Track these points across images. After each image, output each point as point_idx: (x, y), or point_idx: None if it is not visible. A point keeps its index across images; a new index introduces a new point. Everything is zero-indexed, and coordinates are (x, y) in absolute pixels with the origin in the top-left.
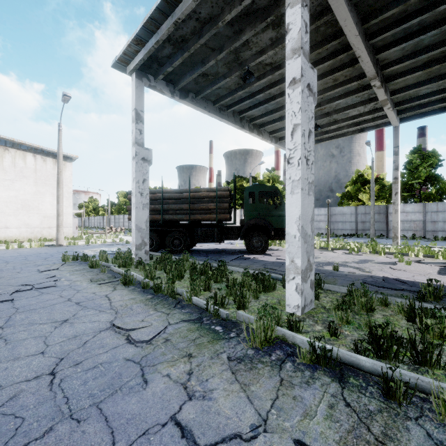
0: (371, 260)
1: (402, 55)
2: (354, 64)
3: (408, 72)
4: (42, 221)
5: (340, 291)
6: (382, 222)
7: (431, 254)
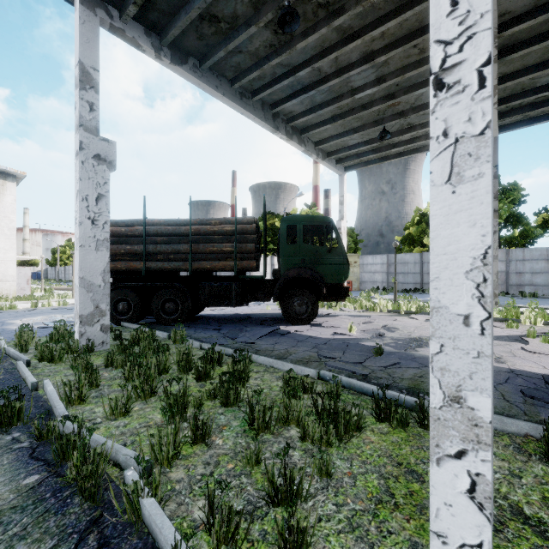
0: None
1: (534, 5)
2: None
3: (534, 39)
4: None
5: (504, 429)
6: None
7: (548, 320)
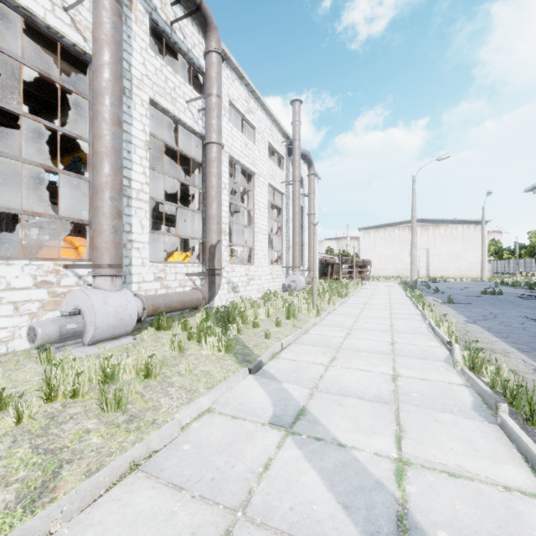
0: None
1: None
2: None
3: None
4: (466, 267)
5: None
6: None
7: None
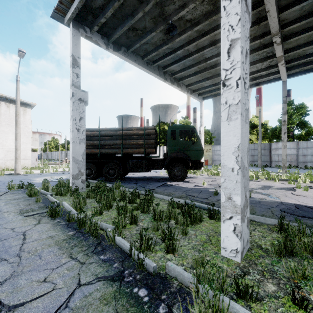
0: (271, 186)
1: (299, 15)
2: (260, 22)
3: (301, 31)
4: (5, 155)
5: (265, 222)
6: (266, 155)
7: None
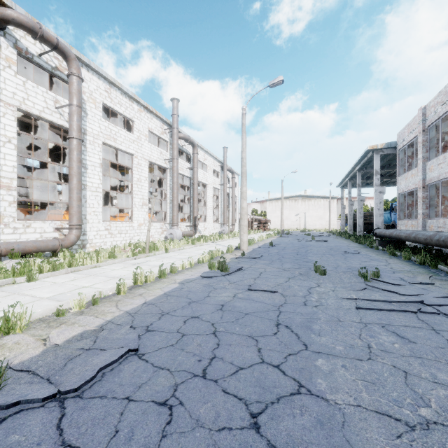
0: None
1: None
2: None
3: None
4: (325, 223)
5: None
6: None
7: None
